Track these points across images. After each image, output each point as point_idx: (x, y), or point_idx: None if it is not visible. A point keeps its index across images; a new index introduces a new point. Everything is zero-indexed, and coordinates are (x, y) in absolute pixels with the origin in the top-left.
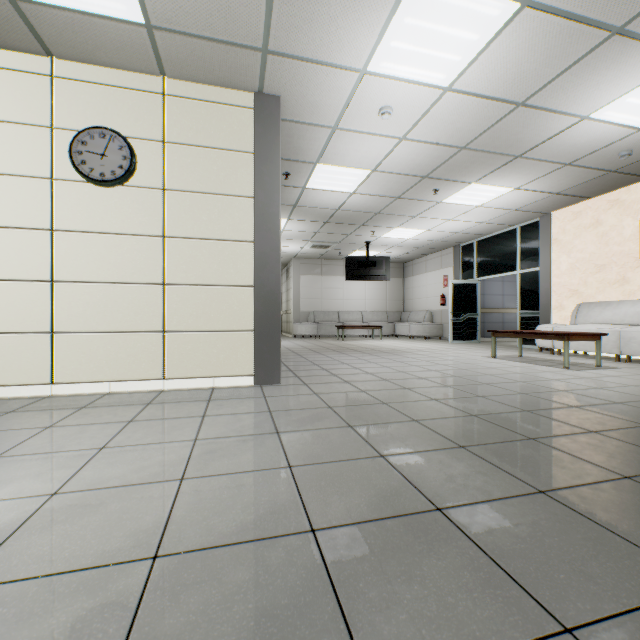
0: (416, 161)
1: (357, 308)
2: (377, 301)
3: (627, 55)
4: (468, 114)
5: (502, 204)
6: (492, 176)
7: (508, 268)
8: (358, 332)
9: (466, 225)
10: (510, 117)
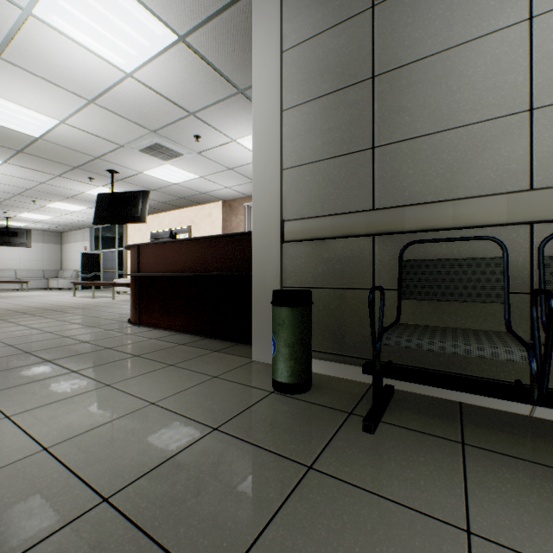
0: (3, 188)
1: (11, 266)
2: (34, 261)
3: (73, 182)
4: (16, 180)
5: (92, 213)
6: (66, 201)
7: (114, 246)
8: (9, 286)
9: (83, 218)
10: (44, 185)
